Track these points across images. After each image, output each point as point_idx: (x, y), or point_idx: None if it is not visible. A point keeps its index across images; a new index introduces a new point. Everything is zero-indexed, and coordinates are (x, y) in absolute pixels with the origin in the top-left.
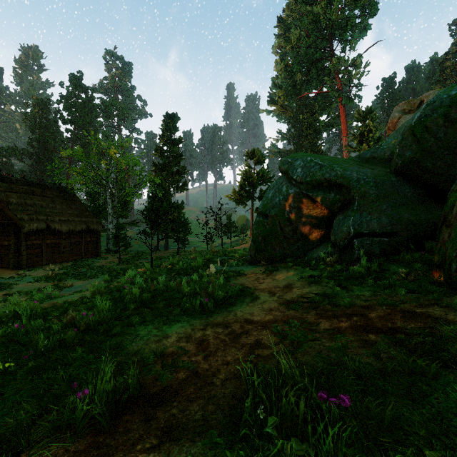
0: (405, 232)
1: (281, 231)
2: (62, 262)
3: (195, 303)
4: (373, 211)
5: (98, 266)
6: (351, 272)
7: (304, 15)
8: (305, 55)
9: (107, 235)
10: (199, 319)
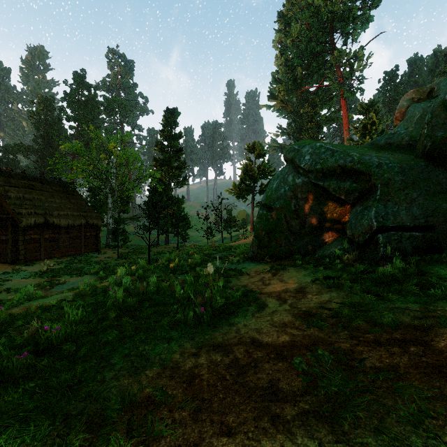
0: (445, 225)
1: (287, 225)
2: (61, 257)
3: (188, 312)
4: (400, 200)
5: (96, 261)
6: (381, 274)
7: (305, 8)
8: (306, 49)
9: (107, 229)
10: (192, 336)
